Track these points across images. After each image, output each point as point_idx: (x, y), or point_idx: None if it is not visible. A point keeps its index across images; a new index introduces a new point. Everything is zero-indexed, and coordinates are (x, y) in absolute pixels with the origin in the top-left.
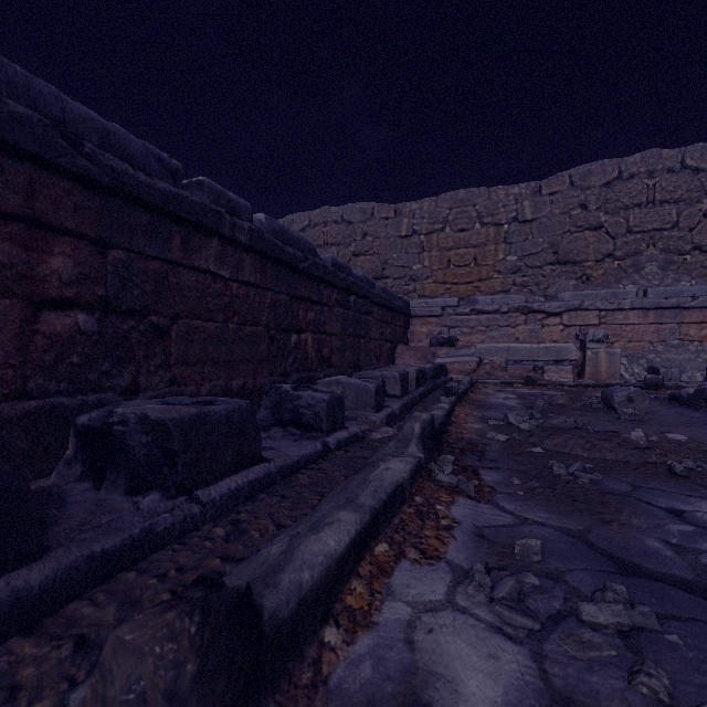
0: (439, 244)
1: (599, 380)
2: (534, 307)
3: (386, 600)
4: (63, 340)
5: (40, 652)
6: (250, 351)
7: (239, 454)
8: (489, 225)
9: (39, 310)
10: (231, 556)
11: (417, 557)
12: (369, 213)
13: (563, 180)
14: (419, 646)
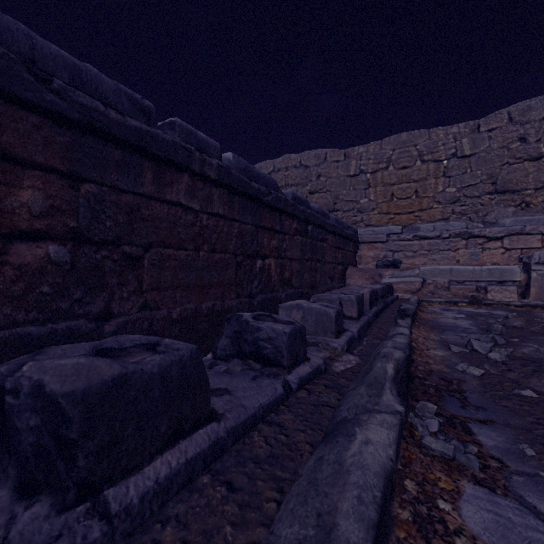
0: (383, 181)
1: None
2: (474, 233)
3: None
4: (33, 271)
5: None
6: (218, 276)
7: (178, 418)
8: (429, 162)
9: (10, 242)
10: None
11: None
12: (322, 158)
13: (502, 117)
14: None
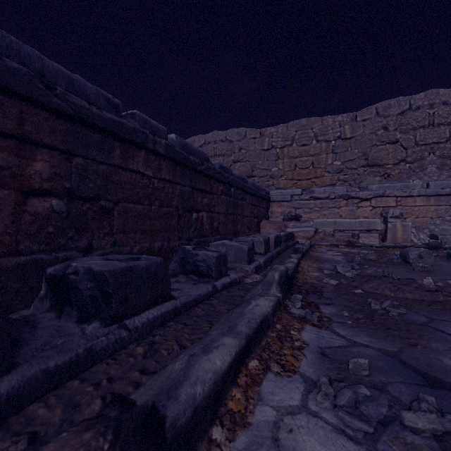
0: (288, 154)
1: (396, 243)
2: (352, 195)
3: (257, 404)
4: (43, 217)
5: (3, 446)
6: (165, 224)
7: (155, 294)
8: (322, 142)
9: (27, 197)
10: (146, 369)
11: (278, 370)
12: (243, 135)
13: (372, 111)
14: (282, 443)
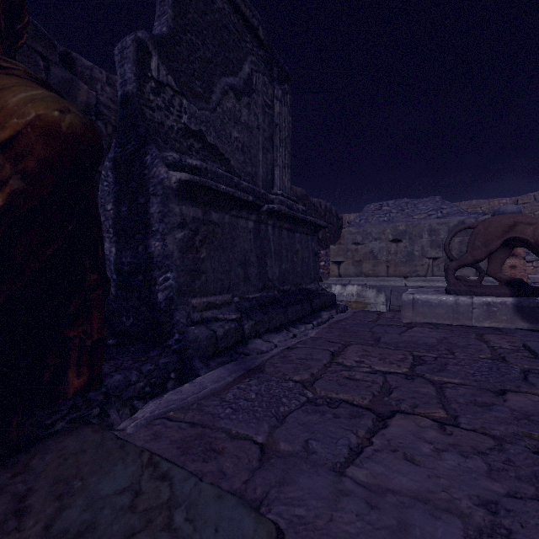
0: None
1: None
2: None
3: None
4: None
5: None
6: None
7: None
8: None
9: None
10: None
11: None
12: None
13: (530, 198)
14: None
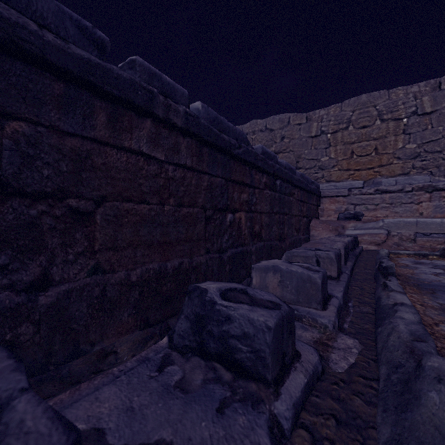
0: (343, 140)
1: None
2: (439, 186)
3: None
4: None
5: None
6: (186, 232)
7: None
8: (389, 121)
9: None
10: None
11: None
12: (286, 122)
13: None
14: None
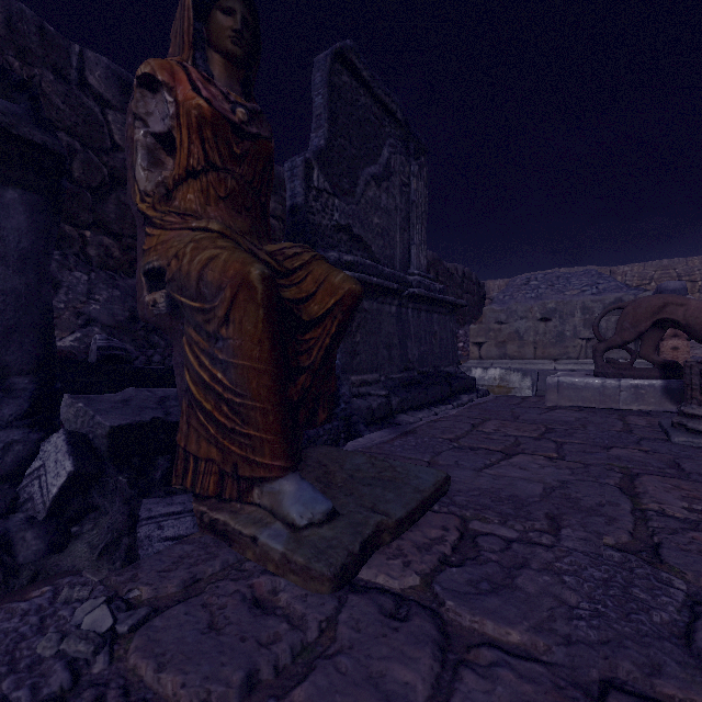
0: None
1: None
2: None
3: None
4: None
5: None
6: None
7: None
8: (687, 282)
9: None
10: None
11: None
12: None
13: None
14: None
